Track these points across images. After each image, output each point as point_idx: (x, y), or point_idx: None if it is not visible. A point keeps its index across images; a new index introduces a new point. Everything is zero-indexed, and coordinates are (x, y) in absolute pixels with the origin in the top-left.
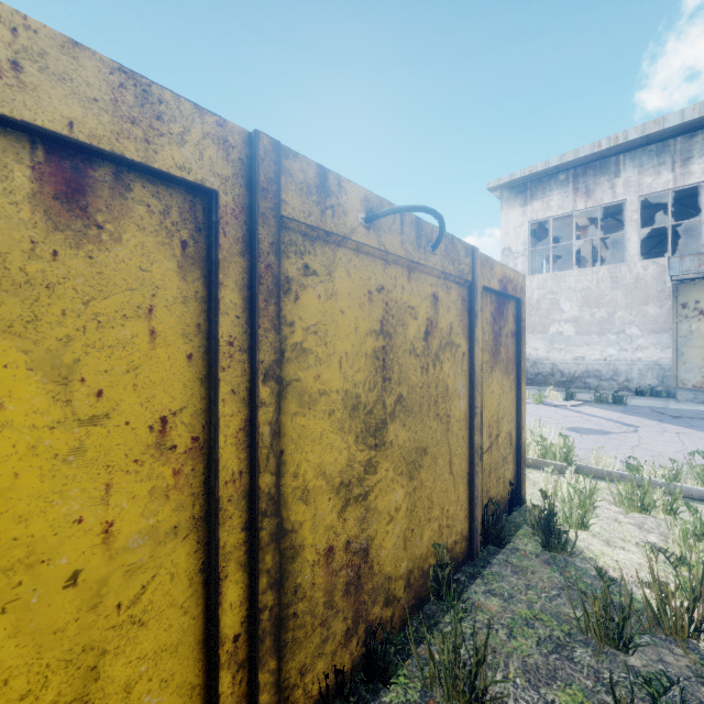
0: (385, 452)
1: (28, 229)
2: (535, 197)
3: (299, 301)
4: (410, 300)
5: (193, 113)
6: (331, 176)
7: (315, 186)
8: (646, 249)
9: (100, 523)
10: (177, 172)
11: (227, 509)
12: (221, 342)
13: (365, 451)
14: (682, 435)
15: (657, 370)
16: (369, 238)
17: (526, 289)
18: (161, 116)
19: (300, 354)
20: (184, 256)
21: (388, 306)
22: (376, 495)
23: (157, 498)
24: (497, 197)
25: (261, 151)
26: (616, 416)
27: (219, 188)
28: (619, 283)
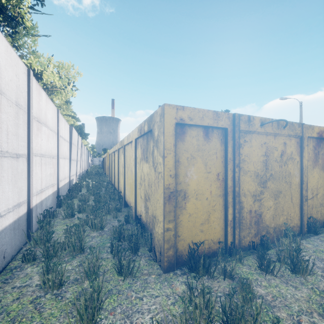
0: (266, 189)
1: (202, 141)
2: None
3: (243, 149)
4: (275, 145)
5: (223, 114)
6: (251, 117)
7: (247, 121)
8: None
9: (210, 190)
10: (221, 126)
11: (229, 193)
12: (228, 159)
13: (260, 188)
14: None
15: None
16: (261, 130)
17: None
18: (219, 117)
19: (243, 161)
20: (221, 142)
21: (267, 147)
22: (263, 201)
23: (217, 188)
24: None
25: (236, 117)
26: None
27: (228, 127)
28: None
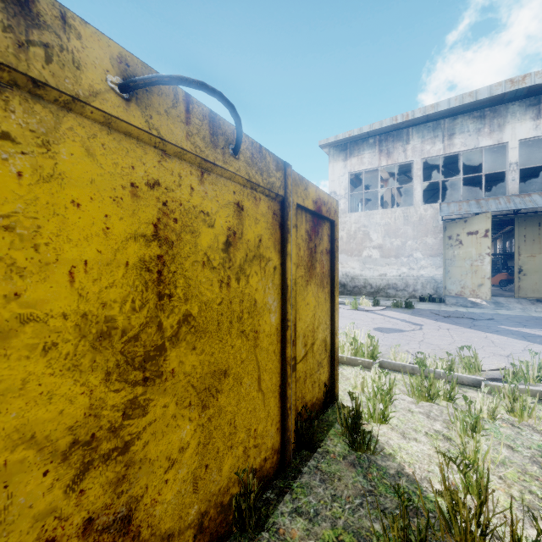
0: (162, 385)
1: None
2: (353, 154)
3: None
4: (204, 205)
5: None
6: None
7: None
8: (425, 199)
9: None
10: None
11: None
12: None
13: (125, 390)
14: (451, 330)
15: (433, 283)
16: (128, 112)
17: (346, 223)
18: None
19: None
20: None
21: (168, 207)
22: (146, 441)
23: None
24: (326, 153)
25: None
26: (407, 317)
27: None
28: (409, 220)
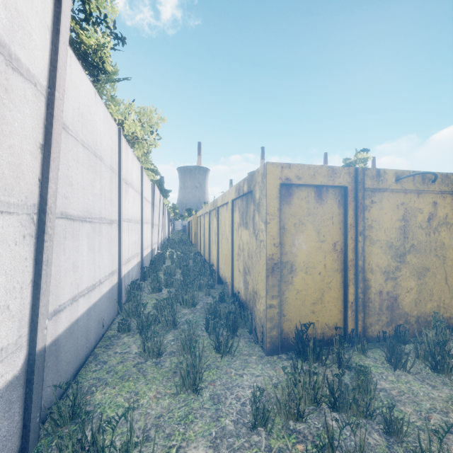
0: (405, 265)
1: (313, 204)
2: None
3: (370, 212)
4: (419, 206)
5: (342, 169)
6: (381, 170)
7: (375, 175)
8: None
9: (323, 263)
10: (339, 184)
11: (349, 268)
12: (348, 225)
13: (395, 262)
14: None
15: None
16: (397, 186)
17: None
18: (335, 173)
19: (370, 228)
20: (339, 204)
21: (406, 209)
22: (400, 280)
23: (333, 261)
24: None
25: (359, 172)
26: None
27: (348, 185)
28: None
